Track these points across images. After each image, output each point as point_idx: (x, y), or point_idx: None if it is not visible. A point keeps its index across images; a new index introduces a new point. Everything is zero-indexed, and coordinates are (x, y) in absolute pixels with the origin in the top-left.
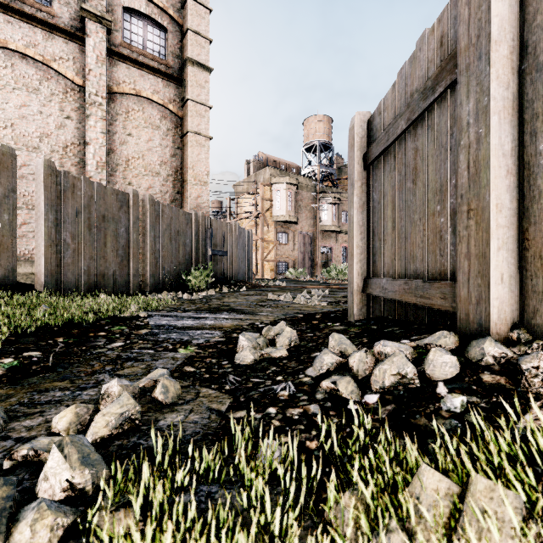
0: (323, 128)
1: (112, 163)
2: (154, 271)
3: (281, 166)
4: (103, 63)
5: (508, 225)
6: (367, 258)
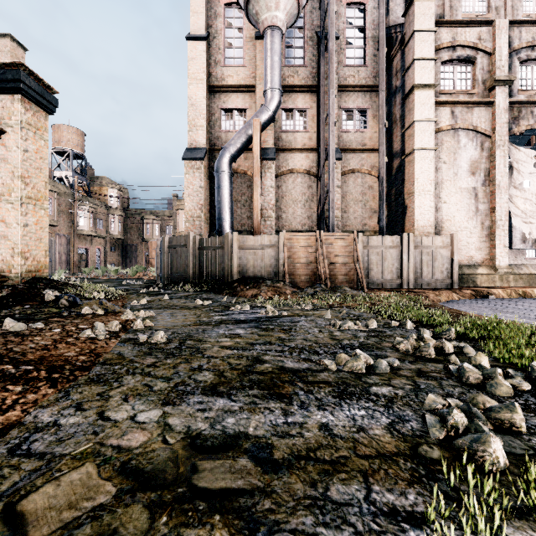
0: (77, 140)
1: None
2: None
3: None
4: None
5: (192, 268)
6: (168, 269)
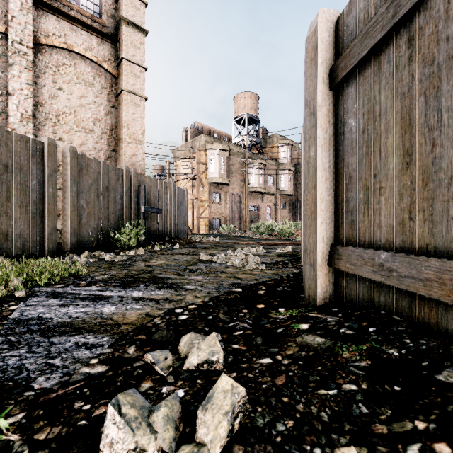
0: (251, 103)
1: (40, 116)
2: (77, 229)
3: (214, 135)
4: (28, 11)
5: None
6: (336, 216)
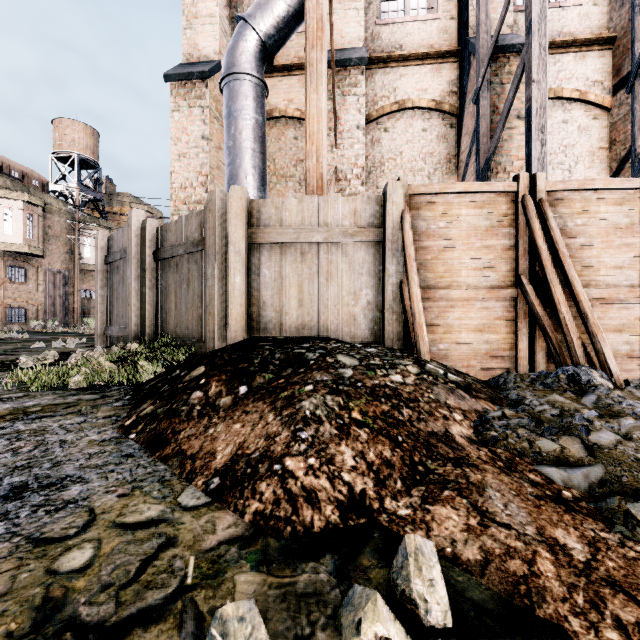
0: (86, 140)
1: None
2: None
3: (13, 172)
4: None
5: (137, 310)
6: (107, 315)
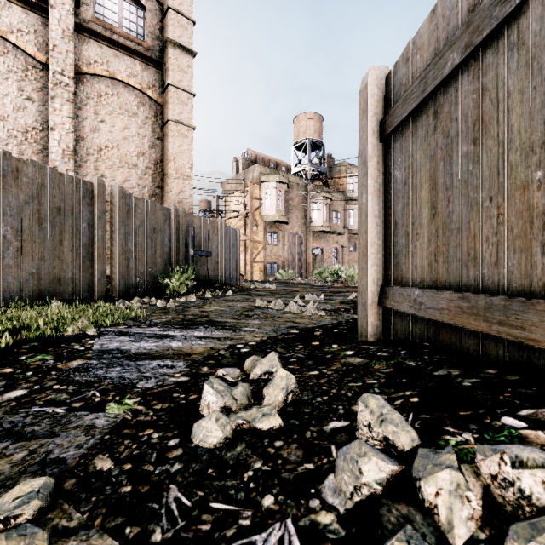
0: (314, 126)
1: (81, 152)
2: (125, 274)
3: (270, 164)
4: (70, 38)
5: None
6: (385, 259)
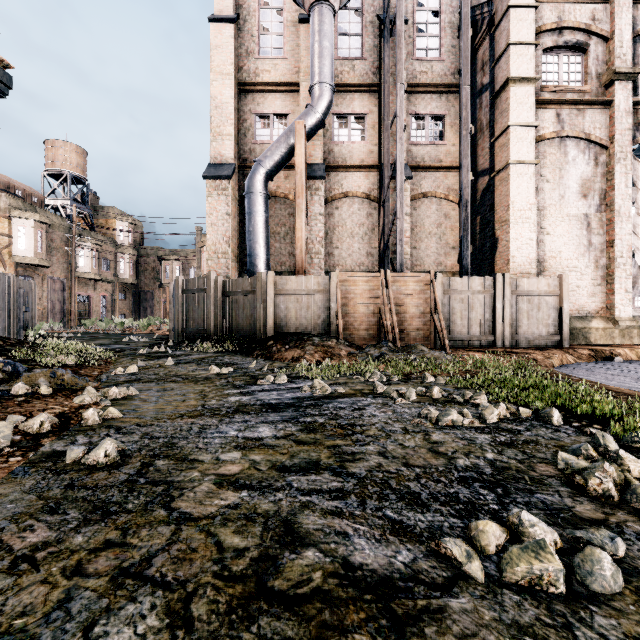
0: (77, 160)
1: None
2: None
3: (17, 191)
4: None
5: (213, 320)
6: (183, 322)
